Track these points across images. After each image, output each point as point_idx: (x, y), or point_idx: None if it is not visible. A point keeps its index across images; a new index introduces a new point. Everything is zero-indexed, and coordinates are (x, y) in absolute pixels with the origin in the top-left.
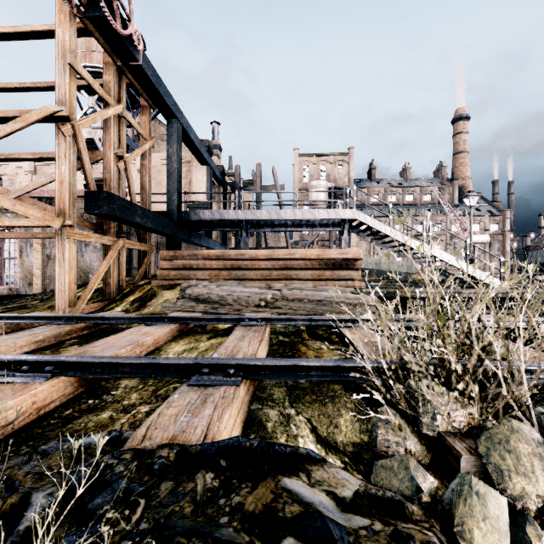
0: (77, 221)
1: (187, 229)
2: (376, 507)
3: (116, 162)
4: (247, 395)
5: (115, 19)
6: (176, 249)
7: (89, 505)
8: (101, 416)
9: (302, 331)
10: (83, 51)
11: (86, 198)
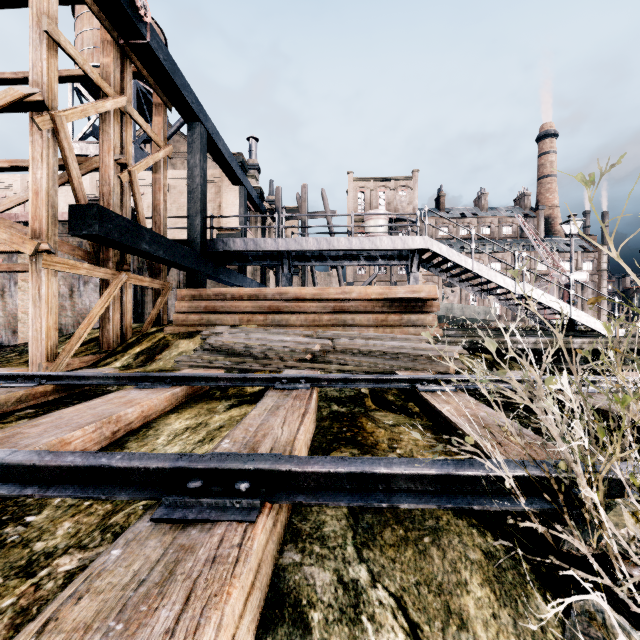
0: (67, 249)
1: (214, 262)
2: None
3: (118, 172)
4: (272, 537)
5: None
6: (199, 287)
7: None
8: None
9: (364, 395)
10: (90, 48)
11: (70, 214)
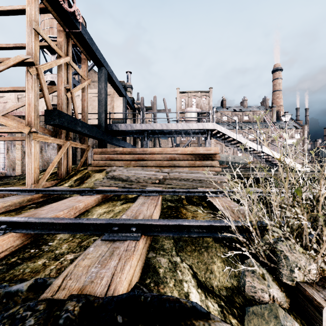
0: (41, 130)
1: (110, 135)
2: None
3: (66, 93)
4: (145, 247)
5: (63, 1)
6: (103, 148)
7: None
8: (37, 263)
9: (182, 199)
10: (48, 28)
11: (45, 114)
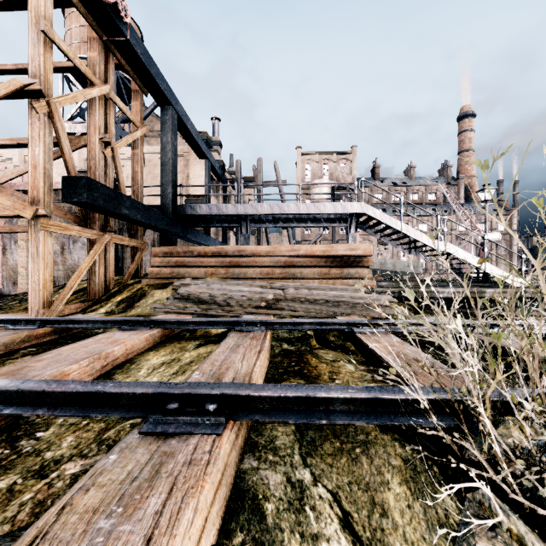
0: (60, 213)
1: (183, 224)
2: None
3: (102, 149)
4: (235, 447)
5: None
6: (170, 246)
7: None
8: None
9: (309, 336)
10: (78, 42)
11: (63, 185)
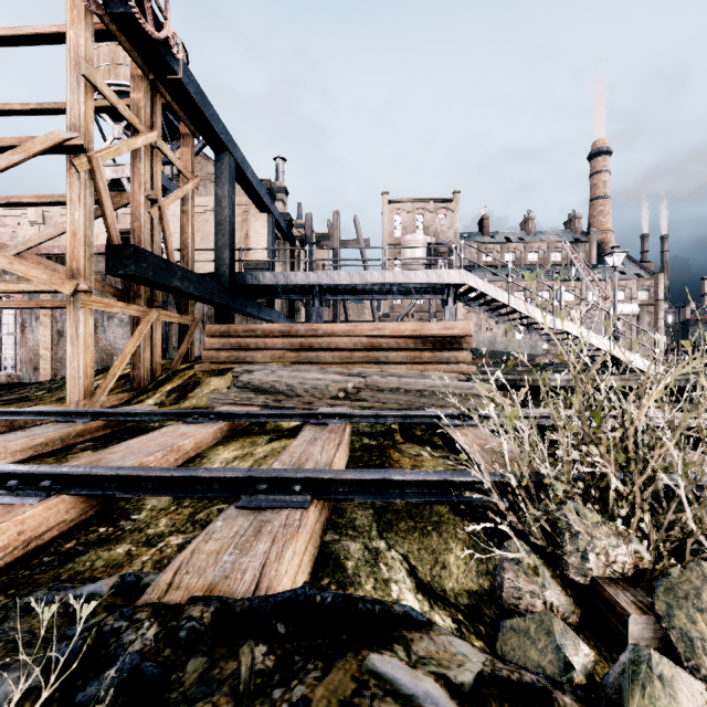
0: (97, 285)
1: (242, 296)
2: (510, 700)
3: (148, 208)
4: (319, 522)
5: (145, 18)
6: (227, 323)
7: (78, 696)
8: (115, 552)
9: (393, 431)
10: (107, 64)
11: (107, 254)
